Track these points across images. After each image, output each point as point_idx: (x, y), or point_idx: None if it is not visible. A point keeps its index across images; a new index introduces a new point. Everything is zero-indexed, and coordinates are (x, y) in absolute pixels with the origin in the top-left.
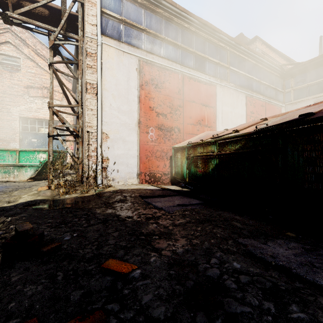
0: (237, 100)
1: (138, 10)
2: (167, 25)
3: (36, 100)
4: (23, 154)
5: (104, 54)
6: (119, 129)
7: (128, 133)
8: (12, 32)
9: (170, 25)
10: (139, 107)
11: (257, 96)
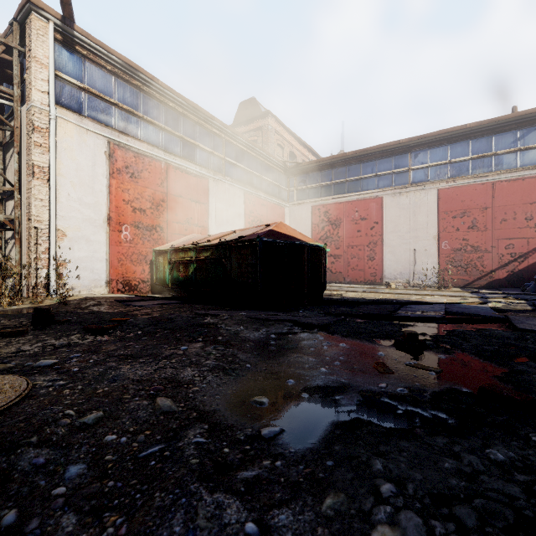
0: (235, 196)
1: (107, 78)
2: (146, 101)
3: None
4: None
5: (60, 131)
6: (81, 226)
7: (94, 232)
8: None
9: (151, 101)
10: (108, 200)
11: (258, 193)
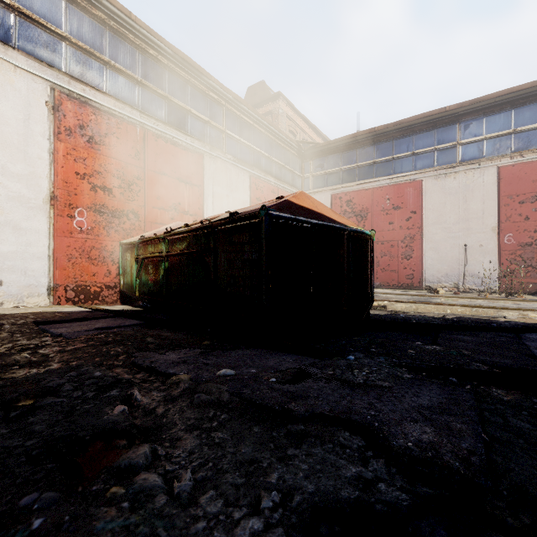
0: (238, 179)
1: None
2: (115, 42)
3: None
4: None
5: None
6: (4, 206)
7: (27, 216)
8: None
9: (122, 43)
10: (52, 171)
11: (267, 177)
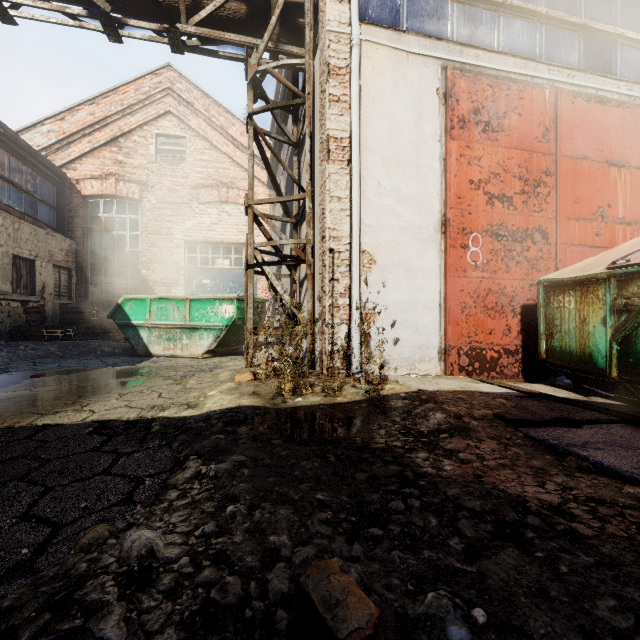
0: None
1: None
2: None
3: (209, 208)
4: (197, 305)
5: (365, 66)
6: (397, 241)
7: (418, 251)
8: (174, 93)
9: None
10: (442, 185)
11: None
